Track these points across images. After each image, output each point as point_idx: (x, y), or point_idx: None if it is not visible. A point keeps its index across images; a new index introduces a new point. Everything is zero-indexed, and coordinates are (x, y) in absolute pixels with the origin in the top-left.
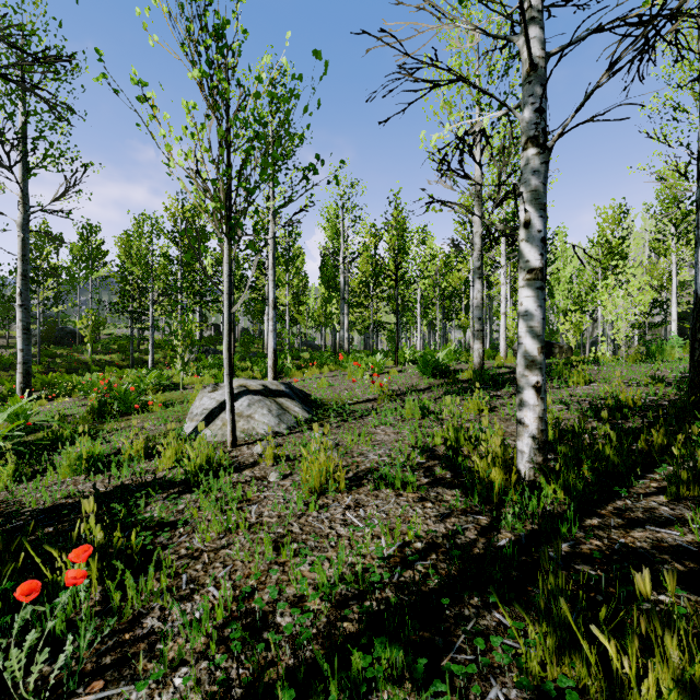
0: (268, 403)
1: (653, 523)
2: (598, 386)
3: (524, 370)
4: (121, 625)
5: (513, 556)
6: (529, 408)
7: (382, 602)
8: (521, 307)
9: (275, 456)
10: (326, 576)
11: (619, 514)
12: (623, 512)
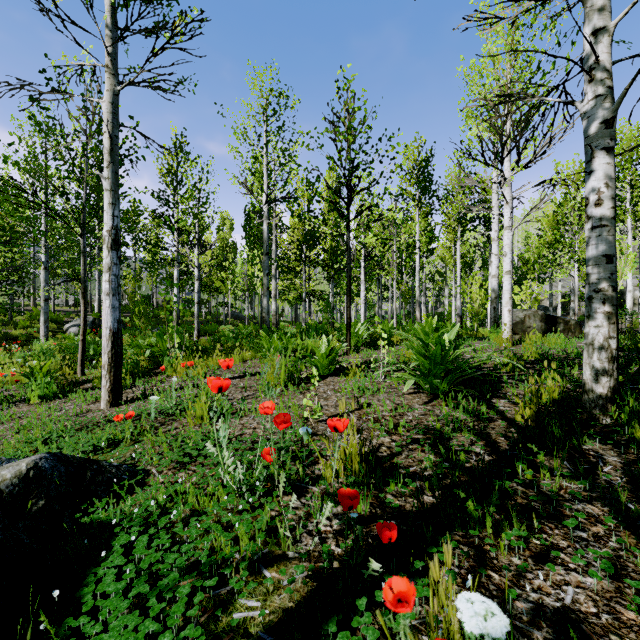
0: None
1: None
2: None
3: None
4: None
5: None
6: None
7: None
8: None
9: None
10: None
11: None
12: None
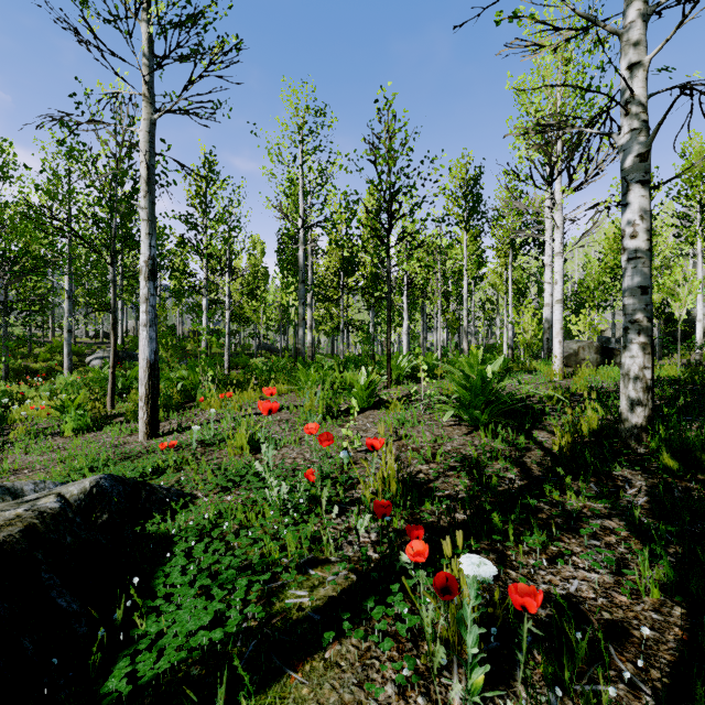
0: None
1: None
2: None
3: None
4: None
5: None
6: None
7: None
8: None
9: None
10: None
11: None
12: None
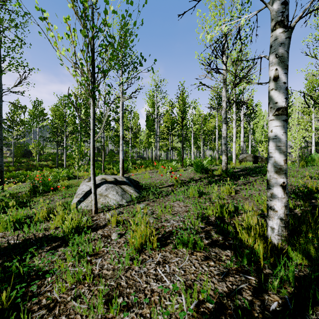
0: (116, 188)
1: None
2: (290, 179)
3: (274, 174)
4: None
5: None
6: (278, 199)
7: None
8: (271, 133)
9: (116, 221)
10: None
11: None
12: None
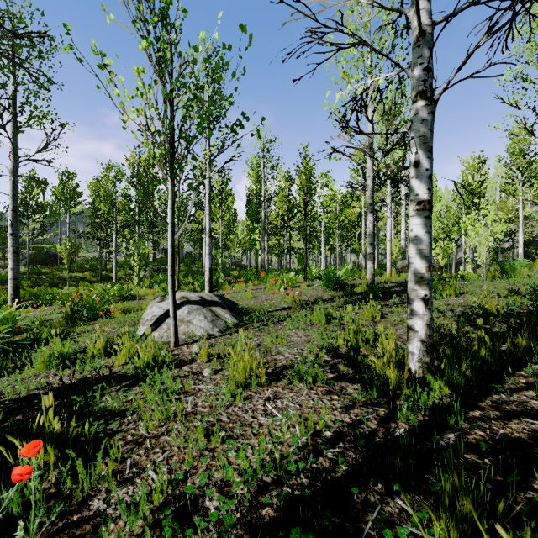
0: (204, 311)
1: (527, 415)
2: (466, 297)
3: (414, 285)
4: (71, 506)
5: (409, 444)
6: (419, 317)
7: (297, 487)
8: (411, 233)
9: (208, 354)
10: (249, 462)
11: (497, 407)
12: (500, 405)
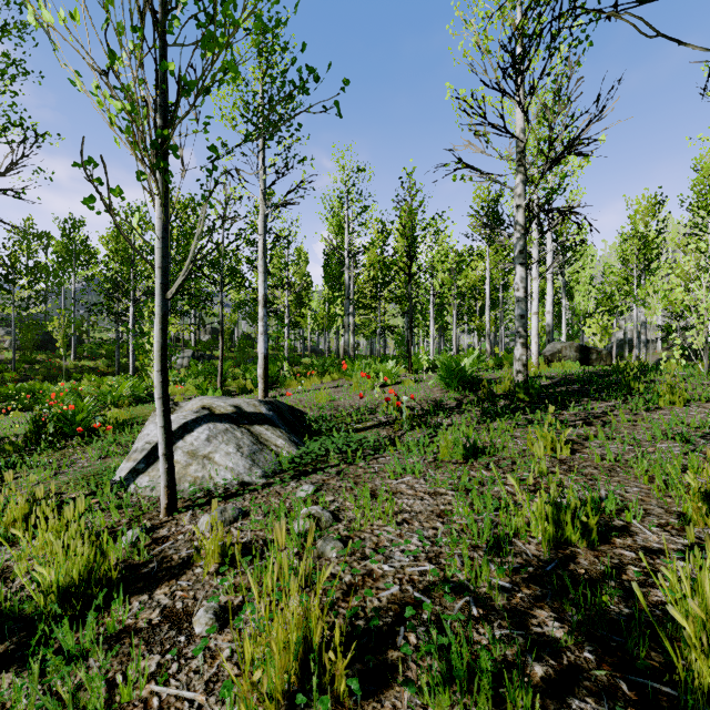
0: (238, 434)
1: None
2: (706, 408)
3: None
4: None
5: None
6: None
7: None
8: None
9: (222, 551)
10: None
11: None
12: None
